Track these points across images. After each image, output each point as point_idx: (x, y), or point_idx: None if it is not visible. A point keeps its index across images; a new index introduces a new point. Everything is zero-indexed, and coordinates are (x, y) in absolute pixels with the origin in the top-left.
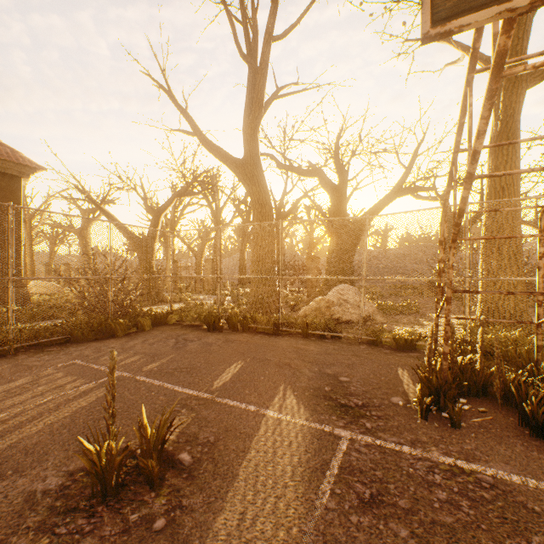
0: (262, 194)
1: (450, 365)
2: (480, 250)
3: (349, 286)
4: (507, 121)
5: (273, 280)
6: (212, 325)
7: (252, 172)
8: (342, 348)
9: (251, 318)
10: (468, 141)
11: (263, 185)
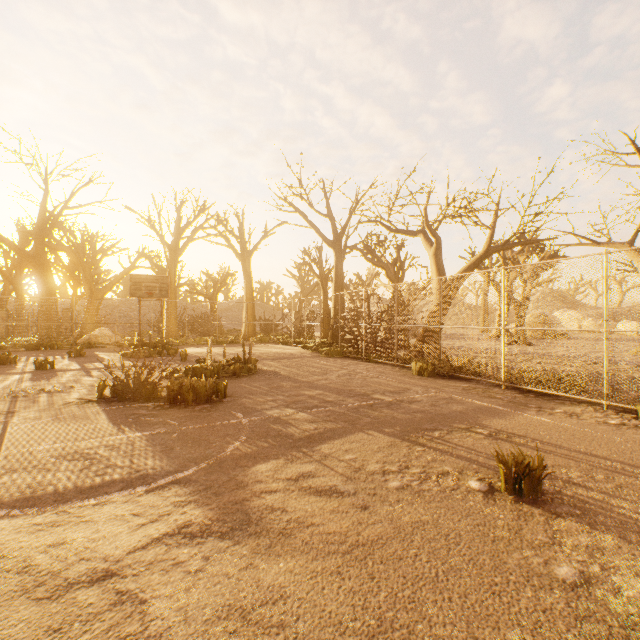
0: (50, 276)
1: (142, 343)
2: (164, 313)
3: (106, 328)
4: (169, 272)
5: (58, 325)
6: (31, 348)
7: (43, 263)
8: (109, 348)
9: (56, 343)
10: (139, 301)
11: (51, 271)
